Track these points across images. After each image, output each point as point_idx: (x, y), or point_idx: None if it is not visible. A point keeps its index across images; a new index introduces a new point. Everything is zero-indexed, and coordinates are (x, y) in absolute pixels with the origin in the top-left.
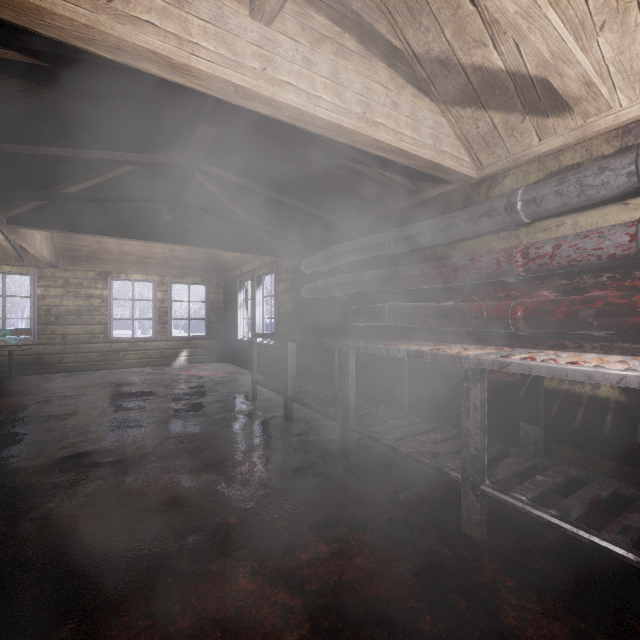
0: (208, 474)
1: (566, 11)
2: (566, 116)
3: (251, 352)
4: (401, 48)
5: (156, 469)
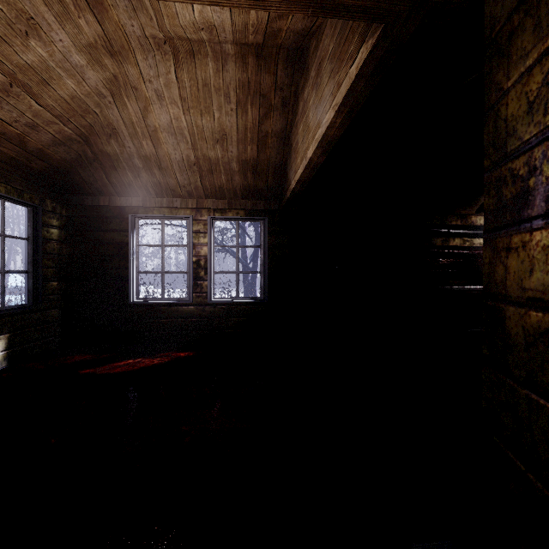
0: None
1: None
2: None
3: (190, 316)
4: None
5: None
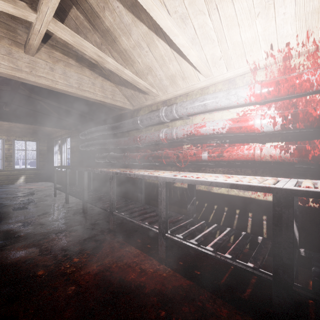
0: (17, 223)
1: (138, 67)
2: (149, 95)
3: (60, 175)
4: (96, 63)
5: None
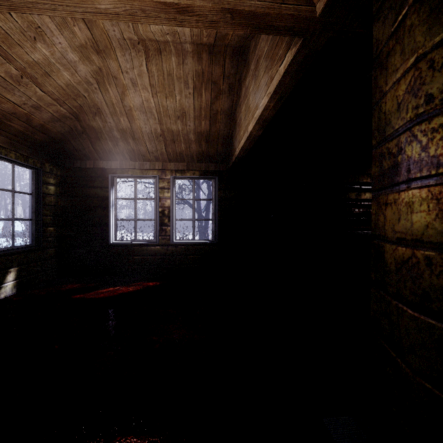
0: None
1: None
2: None
3: (157, 254)
4: None
5: None
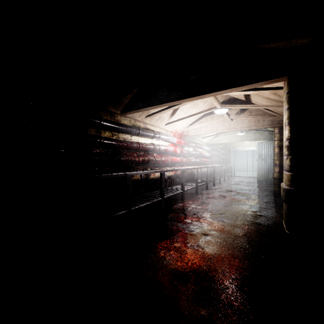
0: (172, 250)
1: None
2: (144, 116)
3: None
4: None
5: (185, 273)
